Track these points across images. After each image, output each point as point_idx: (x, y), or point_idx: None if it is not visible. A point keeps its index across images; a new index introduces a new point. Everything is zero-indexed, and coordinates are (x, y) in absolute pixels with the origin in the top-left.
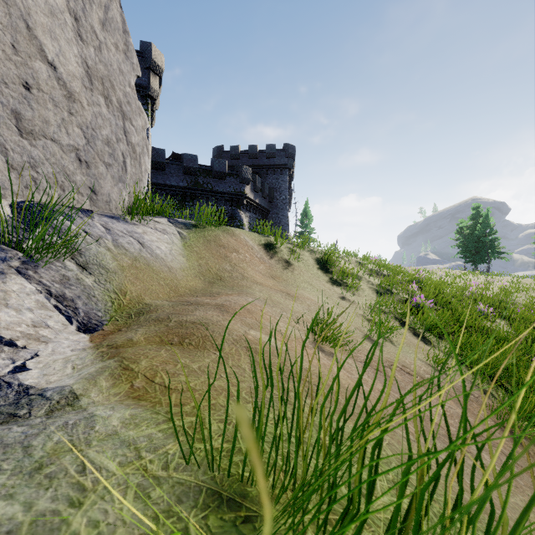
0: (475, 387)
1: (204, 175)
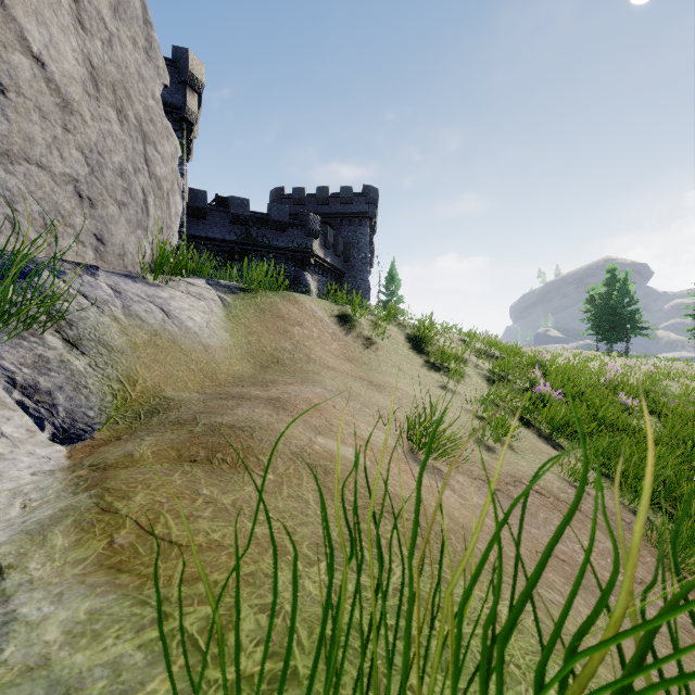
0: (624, 508)
1: (258, 225)
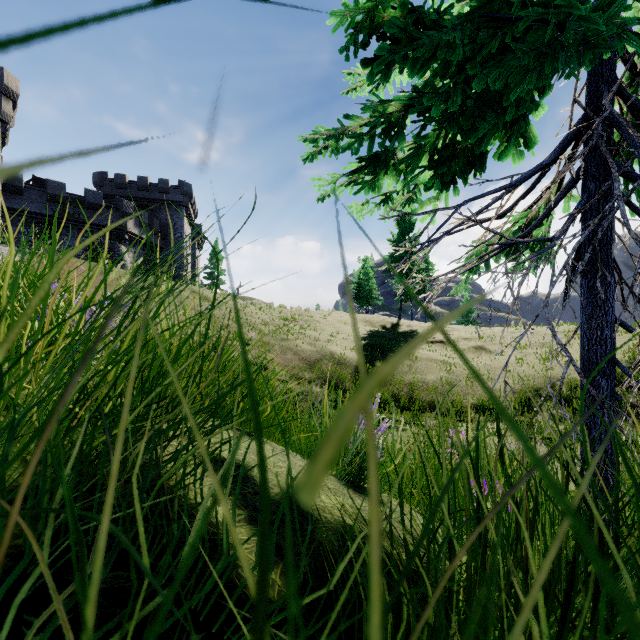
0: None
1: (75, 204)
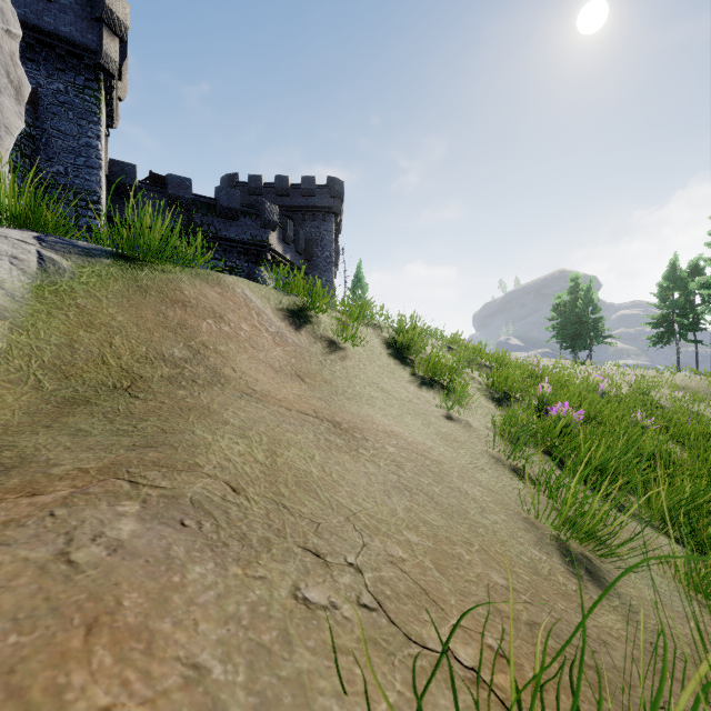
0: None
1: (203, 211)
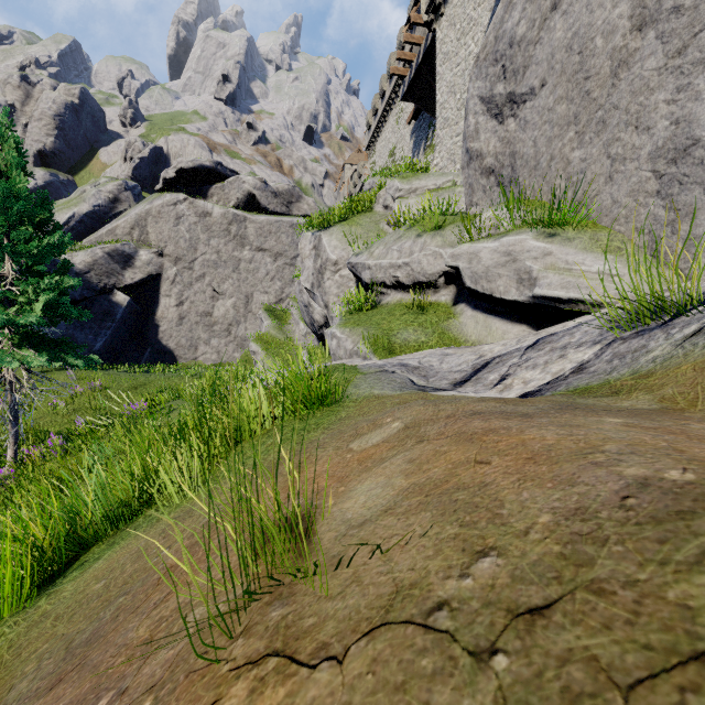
0: None
1: None
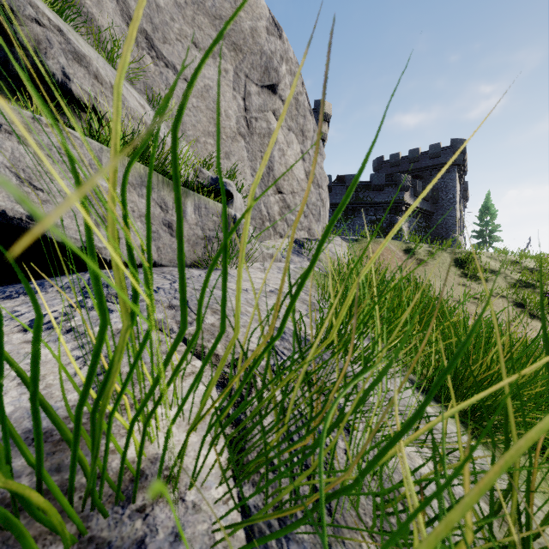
0: None
1: (364, 190)
